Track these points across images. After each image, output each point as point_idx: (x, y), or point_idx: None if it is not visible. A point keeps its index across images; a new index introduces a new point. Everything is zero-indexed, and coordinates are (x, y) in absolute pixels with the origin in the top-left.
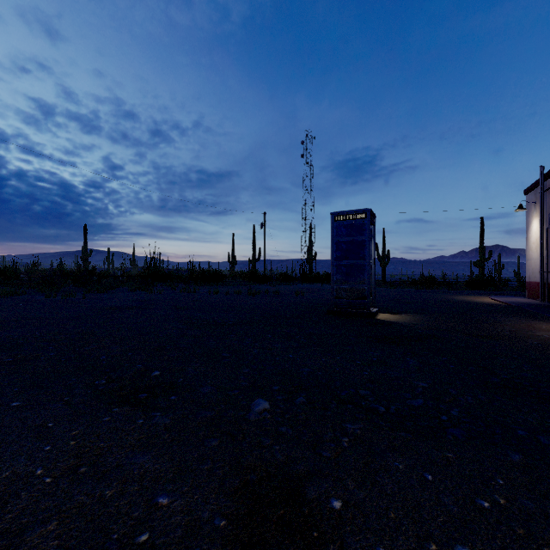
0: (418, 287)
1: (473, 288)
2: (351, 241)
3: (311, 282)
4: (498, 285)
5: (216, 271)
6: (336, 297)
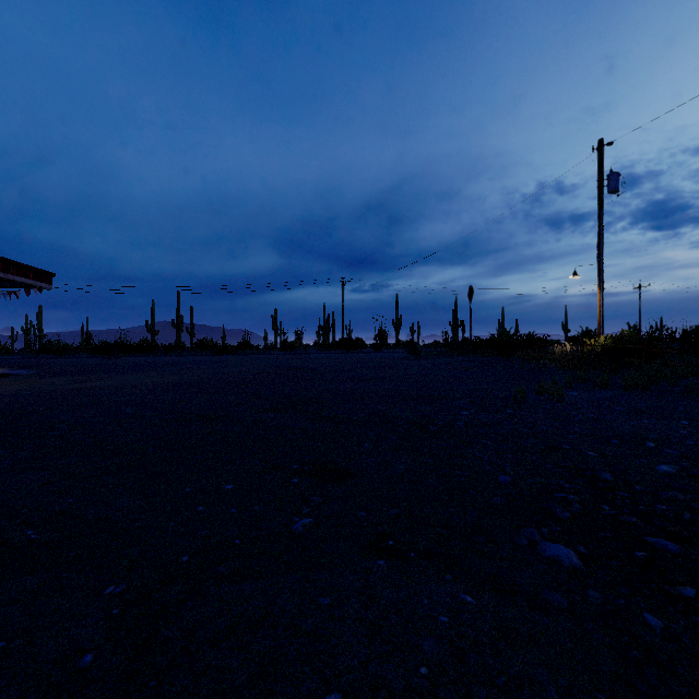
0: None
1: None
2: None
3: None
4: None
5: None
6: None
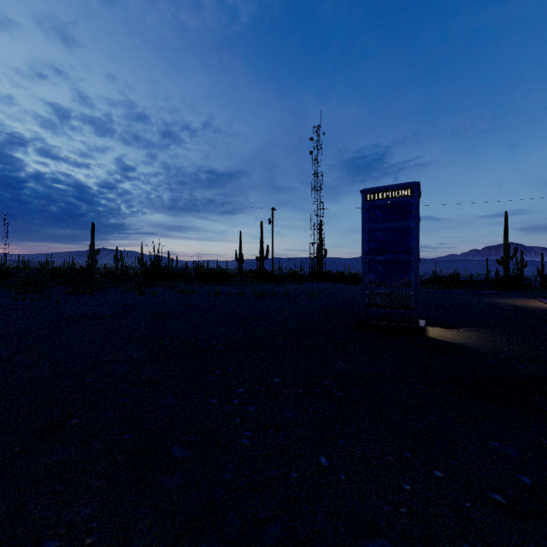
0: (440, 287)
1: (502, 288)
2: (389, 228)
3: (322, 281)
4: (529, 285)
5: (220, 269)
6: (368, 305)
